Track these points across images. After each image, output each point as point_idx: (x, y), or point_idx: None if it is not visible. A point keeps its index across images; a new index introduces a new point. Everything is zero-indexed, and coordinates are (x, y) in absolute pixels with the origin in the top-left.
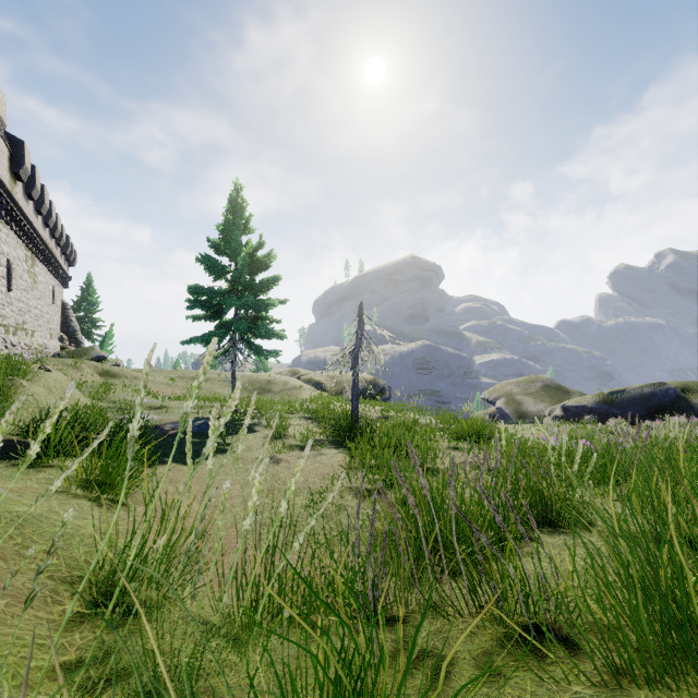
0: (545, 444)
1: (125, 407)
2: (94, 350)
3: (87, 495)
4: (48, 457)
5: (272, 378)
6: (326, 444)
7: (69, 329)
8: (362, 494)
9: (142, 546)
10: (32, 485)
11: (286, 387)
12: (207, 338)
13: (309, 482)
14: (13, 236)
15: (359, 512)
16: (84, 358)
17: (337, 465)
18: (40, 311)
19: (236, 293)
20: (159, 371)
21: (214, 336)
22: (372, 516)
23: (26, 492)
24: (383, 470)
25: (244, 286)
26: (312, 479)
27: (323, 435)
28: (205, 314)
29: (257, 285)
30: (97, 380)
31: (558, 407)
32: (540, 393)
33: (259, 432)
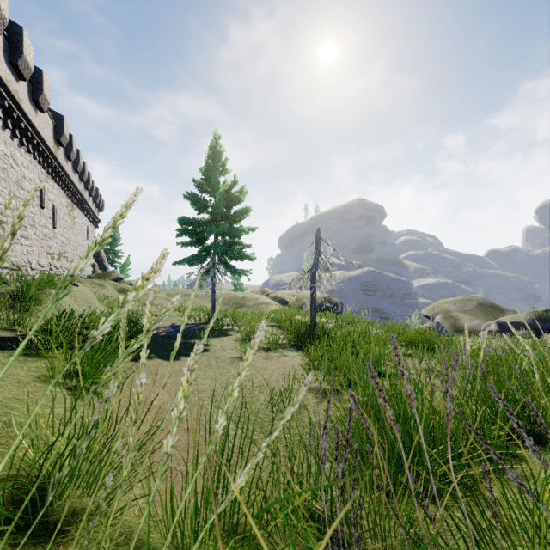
0: (518, 351)
1: (132, 314)
2: (114, 273)
3: (67, 384)
4: (48, 349)
5: (246, 296)
6: (288, 347)
7: (98, 258)
8: (321, 394)
9: (73, 448)
10: (18, 373)
11: (257, 303)
12: (192, 259)
13: (272, 380)
14: (57, 187)
15: (327, 425)
16: (107, 279)
17: (298, 365)
18: (78, 244)
19: (215, 223)
20: (162, 290)
21: (197, 258)
22: (346, 434)
23: (6, 378)
24: (340, 372)
25: (222, 217)
26: (275, 377)
27: (285, 340)
28: (191, 240)
29: (232, 215)
30: (116, 295)
31: (493, 323)
32: (475, 310)
33: (231, 336)
